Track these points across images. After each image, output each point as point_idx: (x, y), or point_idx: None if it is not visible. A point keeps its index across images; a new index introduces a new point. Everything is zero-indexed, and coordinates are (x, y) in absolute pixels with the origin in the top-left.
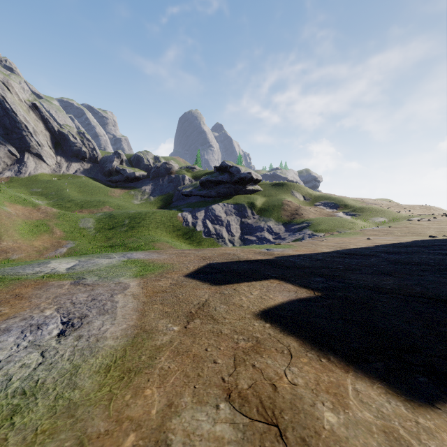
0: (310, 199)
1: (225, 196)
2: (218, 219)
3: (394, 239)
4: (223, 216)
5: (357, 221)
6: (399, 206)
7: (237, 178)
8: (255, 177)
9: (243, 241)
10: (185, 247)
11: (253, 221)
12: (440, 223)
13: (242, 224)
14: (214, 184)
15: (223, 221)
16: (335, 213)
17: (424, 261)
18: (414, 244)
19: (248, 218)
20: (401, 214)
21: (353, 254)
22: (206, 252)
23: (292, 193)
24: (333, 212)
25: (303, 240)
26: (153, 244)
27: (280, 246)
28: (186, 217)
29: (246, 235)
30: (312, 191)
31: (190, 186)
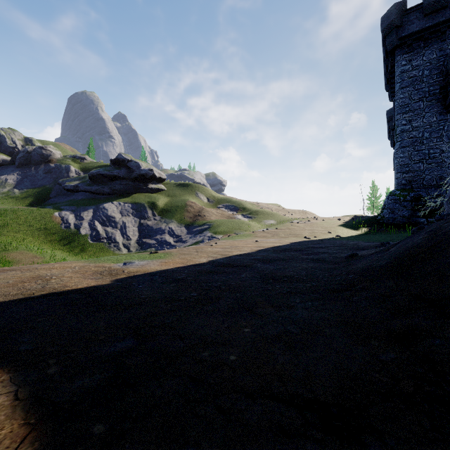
0: (214, 201)
1: (123, 194)
2: (111, 220)
3: (278, 241)
4: (117, 216)
5: (252, 223)
6: (285, 210)
7: (137, 174)
8: (158, 175)
9: (141, 245)
10: (59, 256)
11: (153, 222)
12: (312, 225)
13: (140, 226)
14: (107, 178)
15: (117, 223)
16: (235, 215)
17: (297, 274)
18: (292, 247)
19: (148, 220)
20: (286, 217)
21: (228, 265)
22: (0, 277)
23: (197, 194)
24: (233, 214)
25: (202, 243)
26: (4, 254)
27: (153, 255)
28: (67, 217)
29: (145, 239)
30: (216, 193)
31: (76, 180)
